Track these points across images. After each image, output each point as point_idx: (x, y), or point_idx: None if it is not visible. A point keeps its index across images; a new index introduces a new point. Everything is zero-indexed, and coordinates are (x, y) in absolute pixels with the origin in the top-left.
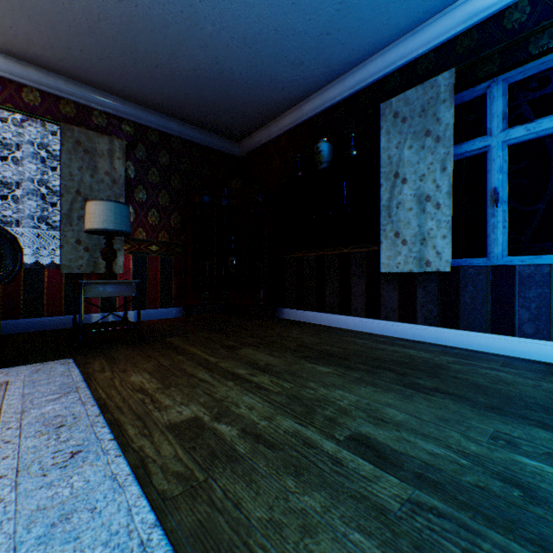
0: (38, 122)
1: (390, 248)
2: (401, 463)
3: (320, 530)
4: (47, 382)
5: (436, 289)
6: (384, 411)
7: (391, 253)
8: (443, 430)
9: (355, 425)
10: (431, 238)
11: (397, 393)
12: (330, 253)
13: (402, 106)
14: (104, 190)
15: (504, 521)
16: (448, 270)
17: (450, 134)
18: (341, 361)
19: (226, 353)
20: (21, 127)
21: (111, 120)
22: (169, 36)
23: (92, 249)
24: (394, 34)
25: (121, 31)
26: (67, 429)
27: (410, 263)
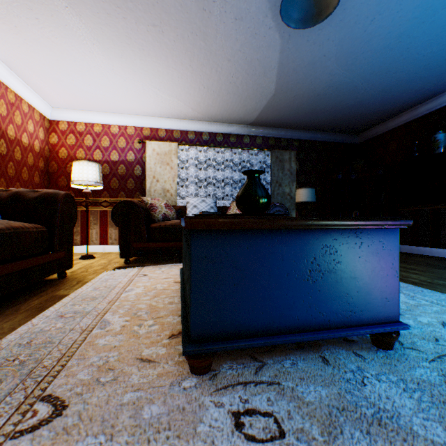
0: (261, 151)
1: None
2: None
3: None
4: None
5: None
6: None
7: None
8: None
9: None
10: None
11: None
12: (444, 207)
13: None
14: (287, 179)
15: None
16: None
17: None
18: None
19: None
20: (255, 155)
21: (288, 141)
22: (336, 100)
23: None
24: None
25: (311, 105)
26: None
27: None
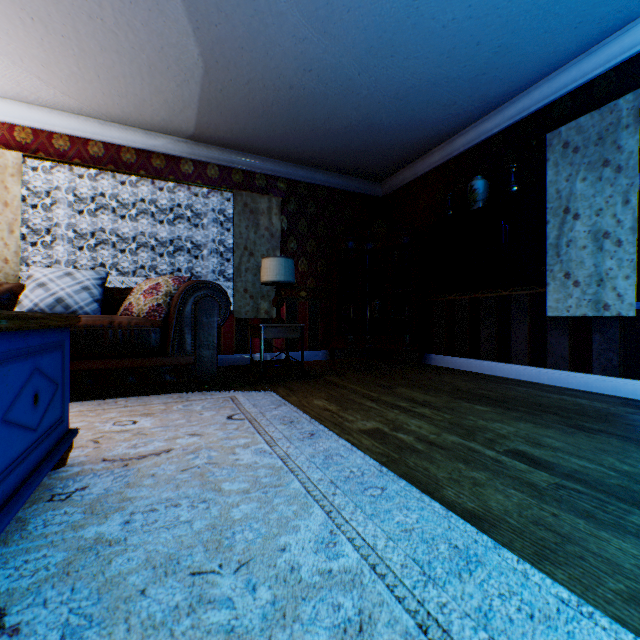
0: (217, 192)
1: (558, 290)
2: (552, 467)
3: (485, 485)
4: (259, 399)
5: (618, 336)
6: (541, 440)
7: (560, 296)
8: (599, 456)
9: (513, 445)
10: (610, 279)
11: (558, 430)
12: (485, 296)
13: (573, 135)
14: (264, 244)
15: (633, 501)
16: (632, 315)
17: (634, 163)
18: (499, 403)
19: (383, 391)
20: (205, 198)
21: (269, 180)
22: (327, 106)
23: (255, 296)
24: (563, 59)
25: (287, 109)
26: (297, 424)
27: (584, 307)
